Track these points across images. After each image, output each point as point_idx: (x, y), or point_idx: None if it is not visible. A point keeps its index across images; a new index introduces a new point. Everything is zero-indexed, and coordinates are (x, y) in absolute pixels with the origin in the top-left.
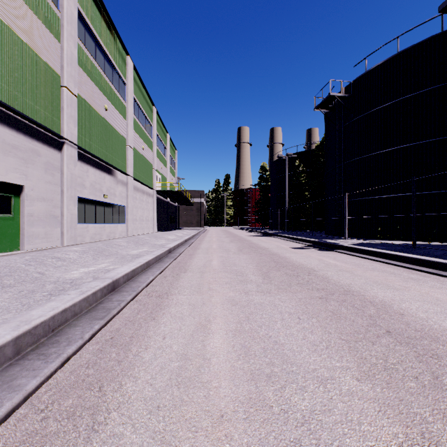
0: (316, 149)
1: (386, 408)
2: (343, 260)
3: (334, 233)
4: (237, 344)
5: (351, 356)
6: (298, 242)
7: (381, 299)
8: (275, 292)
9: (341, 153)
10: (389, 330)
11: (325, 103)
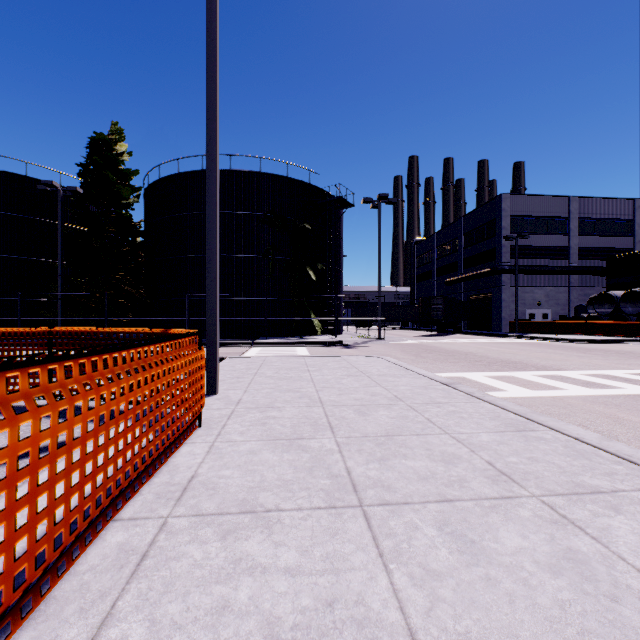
0: None
1: None
2: None
3: None
4: None
5: None
6: None
7: None
8: None
9: None
10: None
11: None
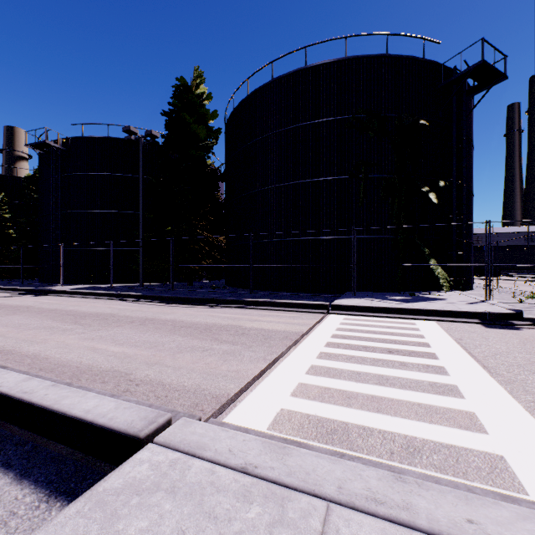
0: (26, 179)
1: (59, 322)
2: (56, 300)
3: (51, 281)
4: (0, 326)
5: (51, 320)
6: (7, 292)
7: (71, 309)
8: (7, 316)
9: (58, 201)
10: (69, 314)
11: (40, 146)
